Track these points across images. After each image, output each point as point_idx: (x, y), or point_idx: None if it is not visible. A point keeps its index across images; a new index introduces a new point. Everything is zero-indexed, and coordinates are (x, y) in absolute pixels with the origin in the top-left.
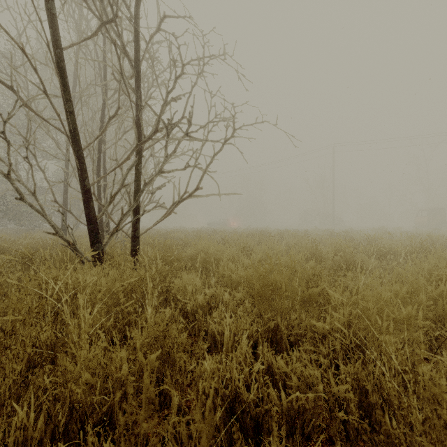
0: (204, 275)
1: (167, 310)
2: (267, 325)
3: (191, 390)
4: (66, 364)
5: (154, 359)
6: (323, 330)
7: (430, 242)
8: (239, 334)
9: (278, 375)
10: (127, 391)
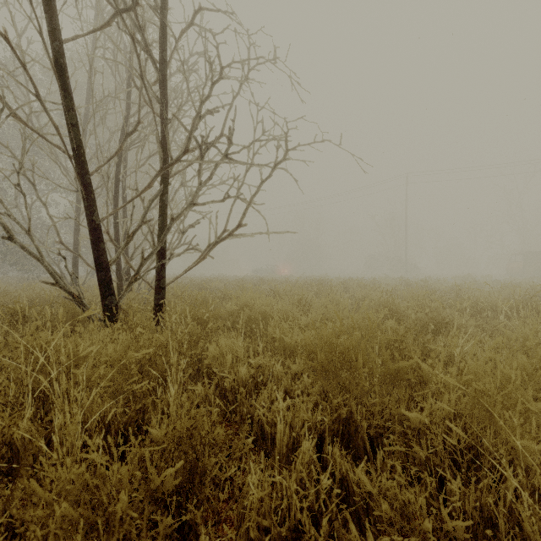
0: (249, 337)
1: (199, 387)
2: (336, 414)
3: (230, 508)
4: (34, 489)
5: (173, 475)
6: (419, 424)
7: (534, 293)
8: (298, 427)
9: (357, 493)
10: (127, 534)
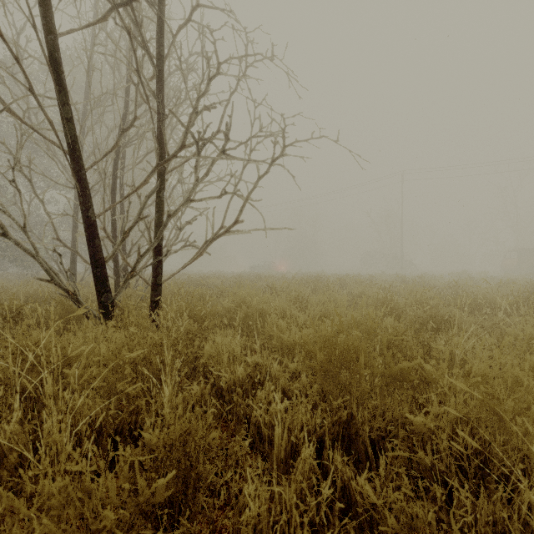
0: (246, 334)
1: (195, 387)
2: (336, 416)
3: (226, 516)
4: (13, 504)
5: (164, 486)
6: (424, 429)
7: (531, 290)
8: (297, 431)
9: (359, 503)
10: None
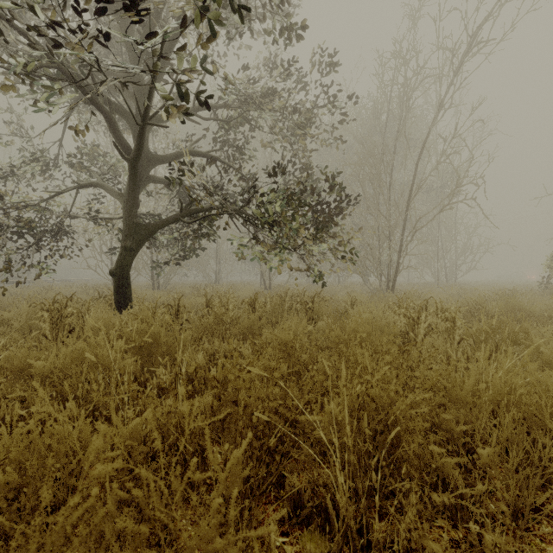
0: None
1: None
2: None
3: None
4: None
5: None
6: None
7: None
8: None
9: None
10: None
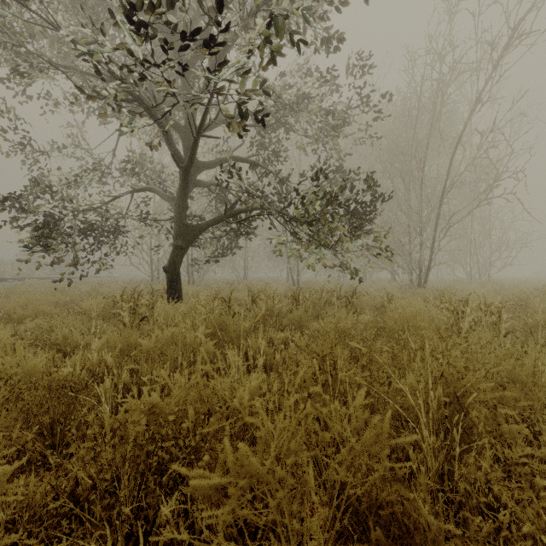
0: None
1: None
2: None
3: None
4: None
5: None
6: None
7: None
8: None
9: None
10: None
